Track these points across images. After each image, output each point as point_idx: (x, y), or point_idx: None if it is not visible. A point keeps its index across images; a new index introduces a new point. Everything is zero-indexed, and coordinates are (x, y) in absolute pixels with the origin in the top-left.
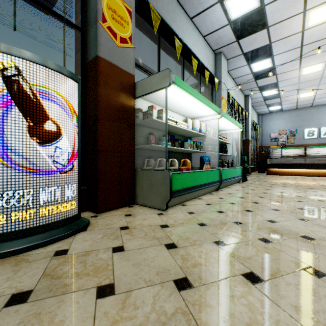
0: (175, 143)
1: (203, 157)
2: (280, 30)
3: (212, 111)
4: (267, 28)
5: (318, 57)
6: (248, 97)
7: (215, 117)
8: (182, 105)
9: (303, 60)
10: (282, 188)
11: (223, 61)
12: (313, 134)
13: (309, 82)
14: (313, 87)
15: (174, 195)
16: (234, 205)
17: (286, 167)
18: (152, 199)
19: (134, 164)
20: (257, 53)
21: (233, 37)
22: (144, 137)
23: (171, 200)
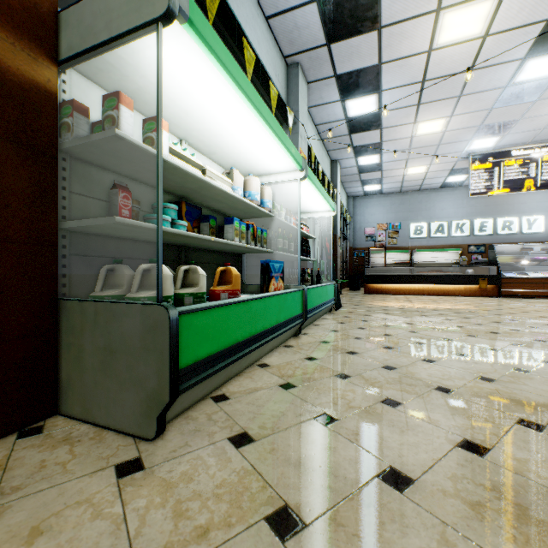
0: (203, 226)
1: (269, 263)
2: (398, 41)
3: (288, 159)
4: (378, 29)
5: (441, 108)
6: (336, 164)
7: (293, 176)
8: (218, 131)
9: (422, 108)
10: (406, 321)
11: (302, 82)
12: (421, 232)
13: (423, 149)
14: (426, 159)
15: (190, 383)
16: (347, 381)
17: (392, 282)
18: (111, 400)
19: (53, 283)
20: (358, 79)
21: (321, 34)
22: (103, 200)
23: (179, 398)
